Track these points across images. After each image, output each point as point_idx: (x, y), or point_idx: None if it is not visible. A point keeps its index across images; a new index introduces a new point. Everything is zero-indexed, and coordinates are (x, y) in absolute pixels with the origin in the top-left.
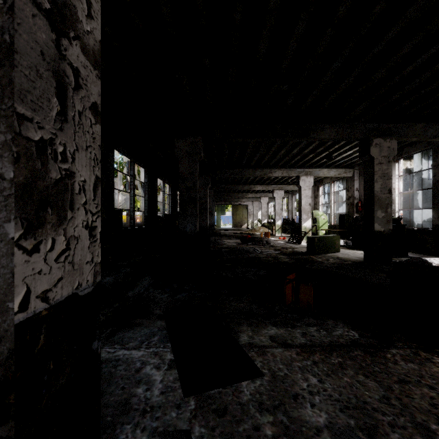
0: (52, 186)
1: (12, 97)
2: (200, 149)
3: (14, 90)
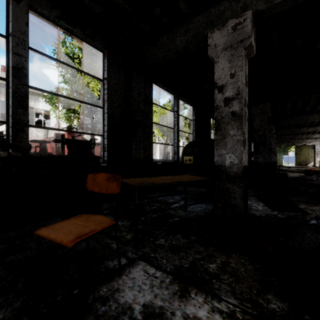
0: (244, 140)
1: (242, 125)
2: (268, 110)
3: (243, 123)
